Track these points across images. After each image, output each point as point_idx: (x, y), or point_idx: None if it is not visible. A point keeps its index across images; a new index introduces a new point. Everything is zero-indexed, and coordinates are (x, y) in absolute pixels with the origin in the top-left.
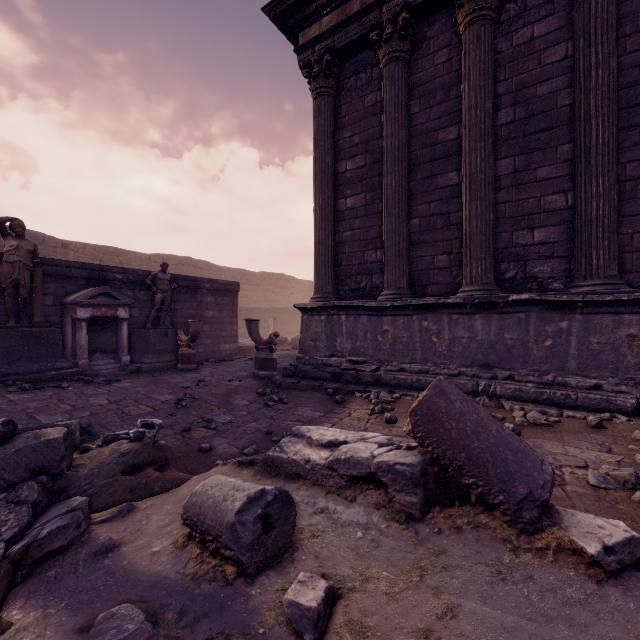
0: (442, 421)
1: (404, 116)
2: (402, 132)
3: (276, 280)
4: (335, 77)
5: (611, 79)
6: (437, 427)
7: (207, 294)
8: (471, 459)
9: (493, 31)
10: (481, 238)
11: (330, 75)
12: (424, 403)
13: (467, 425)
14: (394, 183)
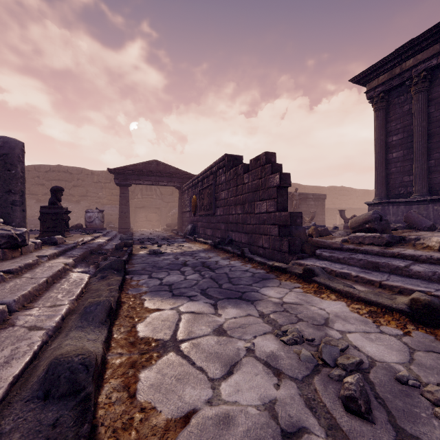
0: (410, 217)
1: (425, 115)
2: (423, 123)
3: (339, 191)
4: (386, 100)
5: None
6: (408, 218)
7: (311, 201)
8: (415, 222)
9: None
10: None
11: (383, 101)
12: (406, 214)
13: (415, 217)
14: (419, 146)
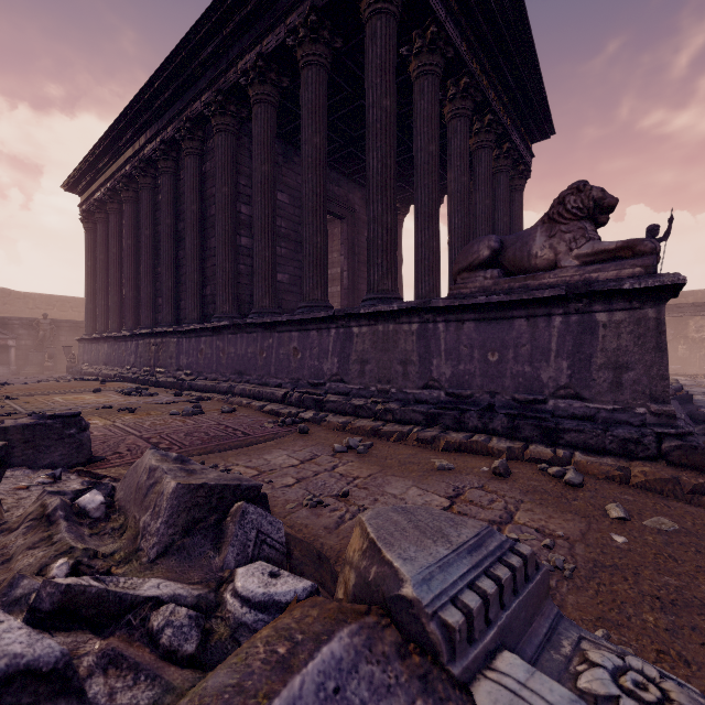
0: None
1: (103, 248)
2: (102, 256)
3: None
4: (92, 222)
5: (129, 248)
6: None
7: None
8: None
9: (120, 216)
10: (111, 309)
11: (89, 222)
12: None
13: None
14: (98, 280)
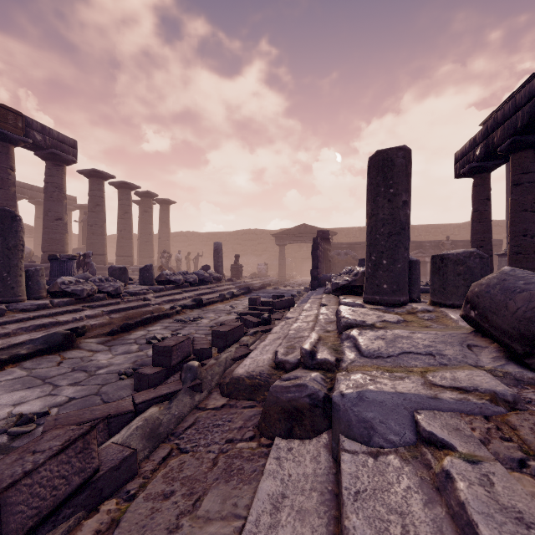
0: None
1: None
2: None
3: None
4: None
5: None
6: None
7: None
8: None
9: None
10: None
11: None
12: None
13: None
14: None
